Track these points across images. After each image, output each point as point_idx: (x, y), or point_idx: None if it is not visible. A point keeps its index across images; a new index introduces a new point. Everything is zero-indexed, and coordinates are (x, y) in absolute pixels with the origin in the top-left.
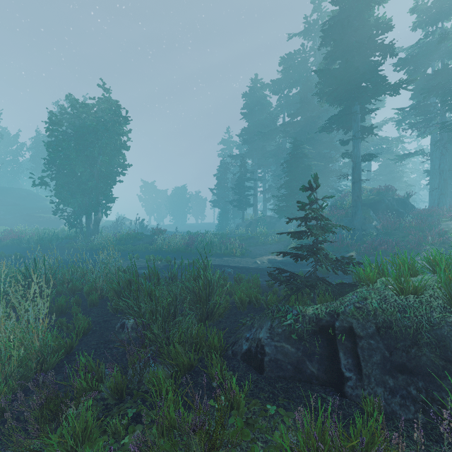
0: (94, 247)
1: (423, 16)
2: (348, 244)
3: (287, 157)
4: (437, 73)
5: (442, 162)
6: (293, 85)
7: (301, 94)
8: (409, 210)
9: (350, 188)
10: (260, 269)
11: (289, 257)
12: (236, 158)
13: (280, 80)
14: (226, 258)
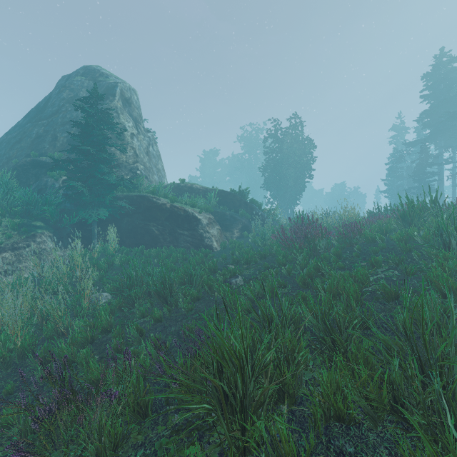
0: None
1: None
2: None
3: None
4: None
5: None
6: None
7: None
8: None
9: None
10: None
11: None
12: (413, 145)
13: None
14: None
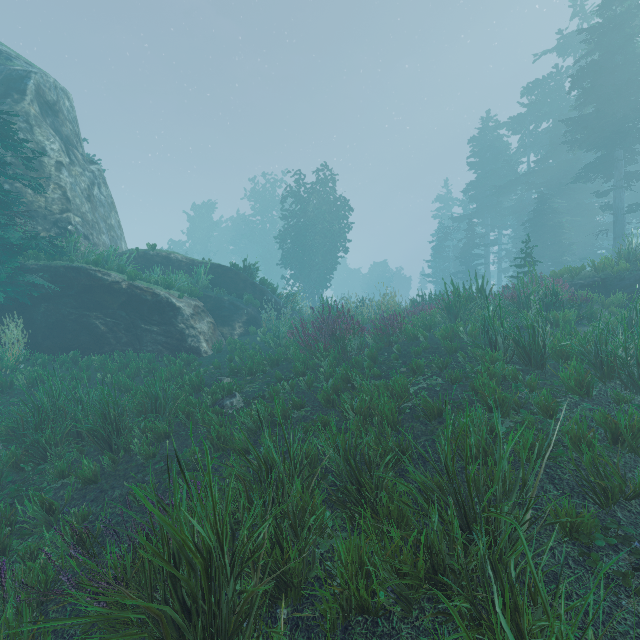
0: None
1: None
2: None
3: (532, 214)
4: None
5: None
6: (542, 118)
7: (551, 132)
8: None
9: None
10: None
11: None
12: (460, 220)
13: (523, 116)
14: None
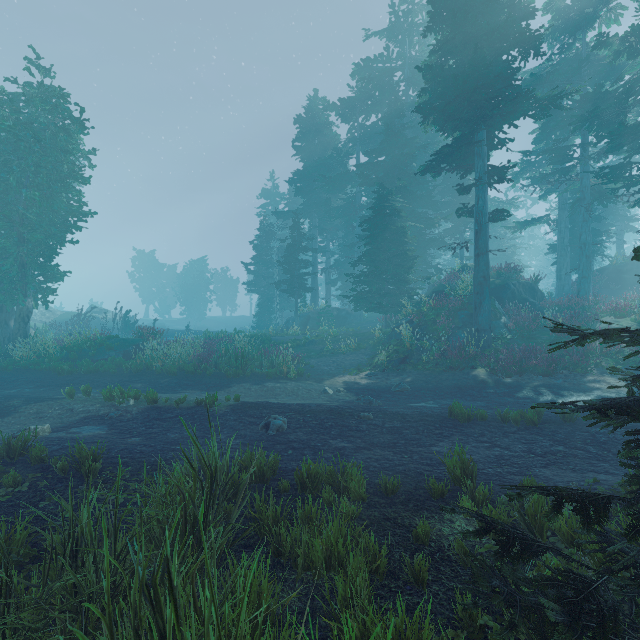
0: (10, 366)
1: (559, 19)
2: (473, 355)
3: (365, 217)
4: (578, 103)
5: (584, 232)
6: (372, 108)
7: (386, 120)
8: (539, 299)
9: (456, 267)
10: (338, 411)
11: (378, 378)
12: (286, 217)
13: (353, 100)
14: (271, 385)
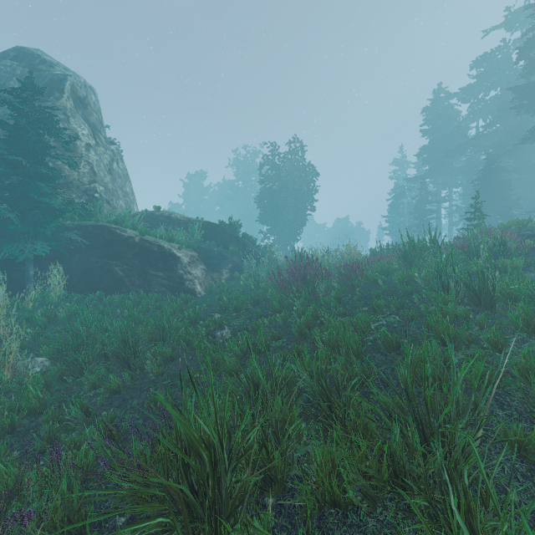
0: None
1: None
2: None
3: (481, 173)
4: None
5: None
6: (490, 87)
7: (499, 99)
8: None
9: None
10: None
11: None
12: (414, 180)
13: (472, 86)
14: None
